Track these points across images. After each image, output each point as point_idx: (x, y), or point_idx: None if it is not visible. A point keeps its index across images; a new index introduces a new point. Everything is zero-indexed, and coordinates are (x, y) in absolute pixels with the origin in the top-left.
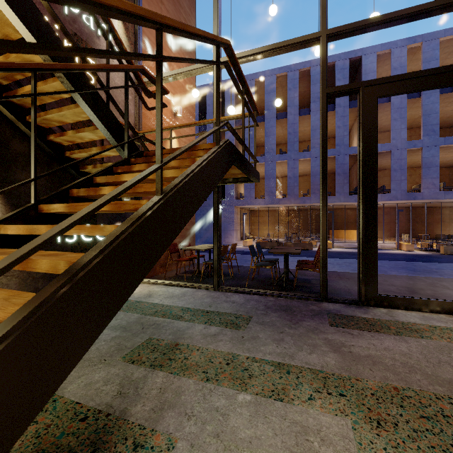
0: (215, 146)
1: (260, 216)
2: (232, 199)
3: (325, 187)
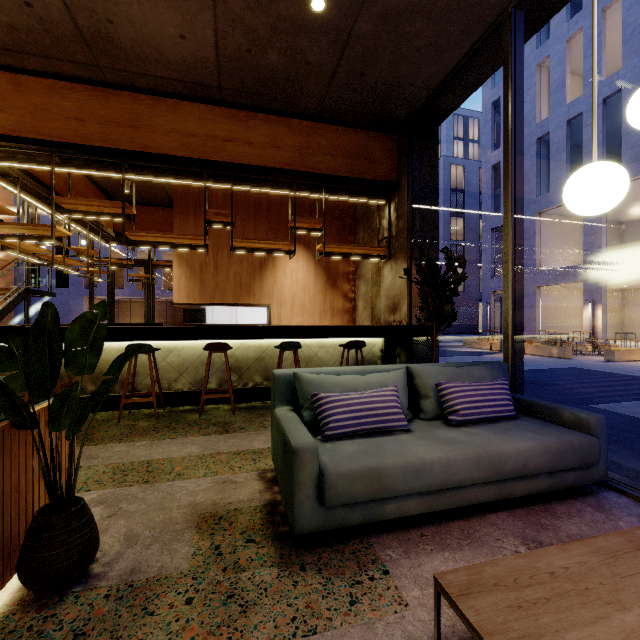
0: (17, 292)
1: (127, 308)
2: (80, 287)
3: (91, 302)
